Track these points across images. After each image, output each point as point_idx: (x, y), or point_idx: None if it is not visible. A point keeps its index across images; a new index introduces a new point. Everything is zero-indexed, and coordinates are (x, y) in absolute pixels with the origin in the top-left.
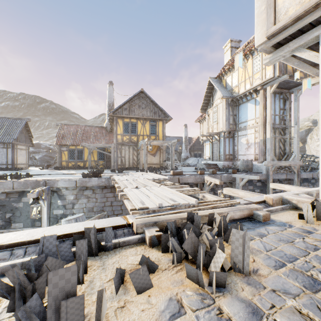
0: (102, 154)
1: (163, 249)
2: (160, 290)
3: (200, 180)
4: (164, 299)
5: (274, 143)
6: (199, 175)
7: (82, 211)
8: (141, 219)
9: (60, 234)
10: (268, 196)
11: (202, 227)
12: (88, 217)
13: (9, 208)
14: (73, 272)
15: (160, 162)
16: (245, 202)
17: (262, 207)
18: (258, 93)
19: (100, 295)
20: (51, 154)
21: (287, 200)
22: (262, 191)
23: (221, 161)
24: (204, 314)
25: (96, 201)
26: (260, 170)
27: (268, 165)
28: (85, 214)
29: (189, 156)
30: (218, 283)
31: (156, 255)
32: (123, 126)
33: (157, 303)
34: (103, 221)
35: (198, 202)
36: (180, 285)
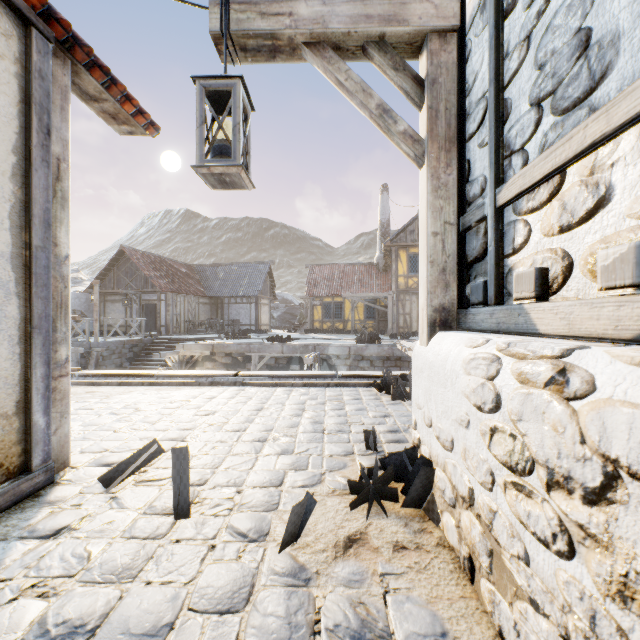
0: (370, 310)
1: None
2: None
3: None
4: None
5: None
6: None
7: None
8: None
9: None
10: None
11: None
12: None
13: None
14: None
15: None
16: None
17: None
18: None
19: None
20: (292, 311)
21: None
22: None
23: None
24: None
25: None
26: None
27: None
28: None
29: None
30: None
31: None
32: (408, 261)
33: None
34: None
35: None
36: None
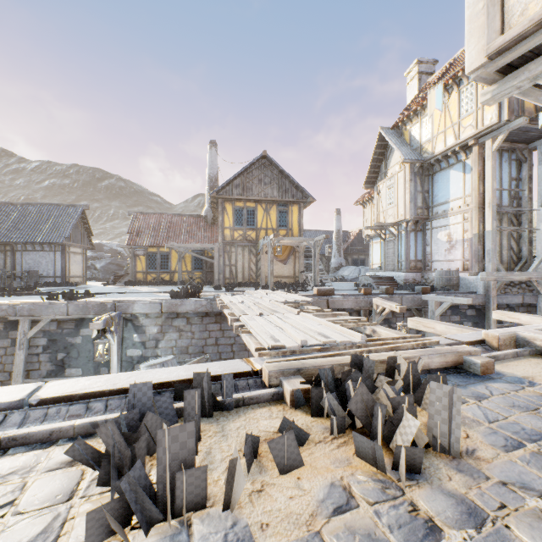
0: (199, 261)
1: (314, 410)
2: (314, 471)
3: (365, 305)
4: (323, 484)
5: (500, 240)
6: (363, 296)
7: (170, 353)
8: (275, 364)
9: (154, 382)
10: (490, 332)
11: (377, 380)
12: (181, 362)
13: (62, 344)
14: (190, 432)
15: (295, 273)
16: (447, 342)
17: (479, 351)
18: (469, 151)
19: (232, 466)
20: (119, 261)
21: (526, 340)
22: (476, 325)
23: (401, 272)
24: (389, 509)
25: (192, 337)
26: (472, 288)
27: (488, 280)
28: (175, 358)
29: (344, 263)
30: (408, 465)
31: (302, 420)
32: (234, 214)
33: (312, 489)
34: (215, 365)
35: (366, 340)
36: (346, 465)
